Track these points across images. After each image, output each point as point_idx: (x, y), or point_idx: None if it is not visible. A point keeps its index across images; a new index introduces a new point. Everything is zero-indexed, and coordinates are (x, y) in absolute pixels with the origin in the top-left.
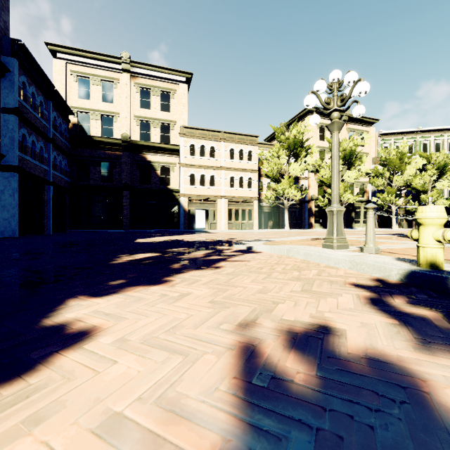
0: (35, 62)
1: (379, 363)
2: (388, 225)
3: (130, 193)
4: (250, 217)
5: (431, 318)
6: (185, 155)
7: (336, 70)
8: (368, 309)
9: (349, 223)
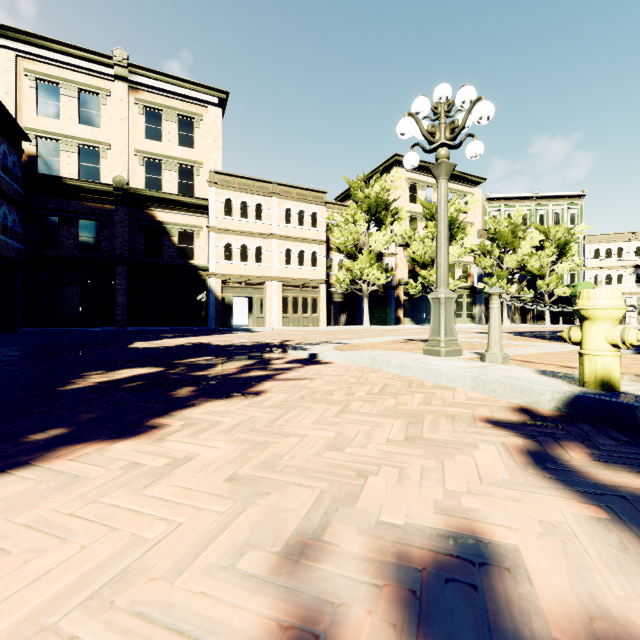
0: None
1: None
2: None
3: (128, 271)
4: (315, 309)
5: None
6: (218, 214)
7: (444, 84)
8: (536, 478)
9: None
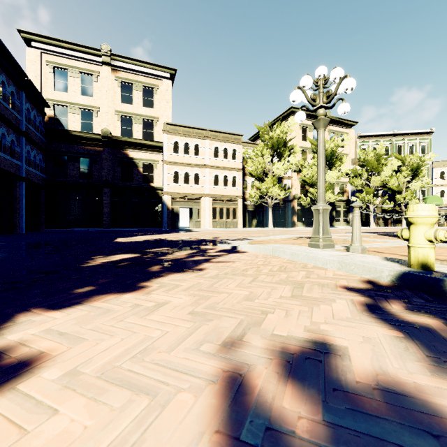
0: (5, 49)
1: (396, 396)
2: (366, 223)
3: (111, 191)
4: (235, 216)
5: (436, 327)
6: (169, 152)
7: (322, 66)
8: (367, 317)
9: (330, 221)
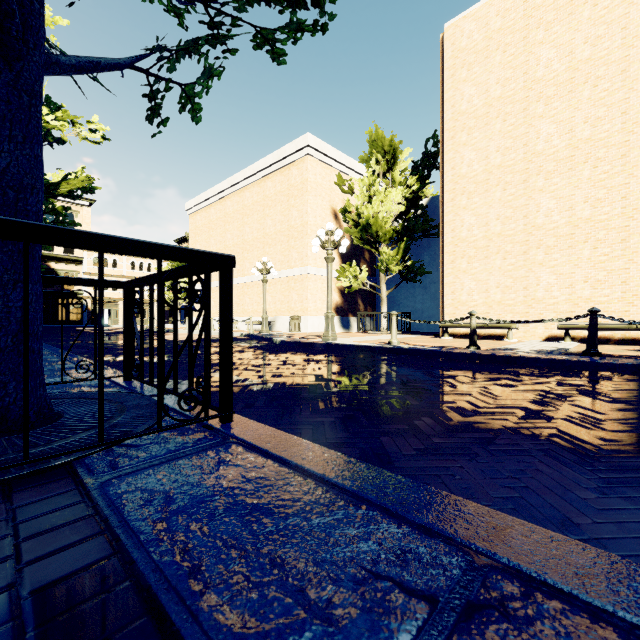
0: None
1: None
2: None
3: None
4: None
5: None
6: (90, 265)
7: None
8: None
9: None
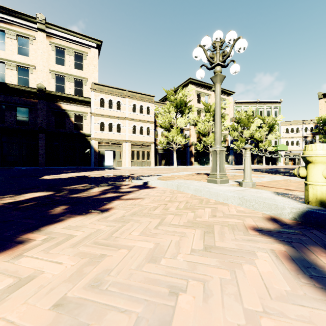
0: None
1: None
2: (240, 163)
3: (45, 136)
4: (148, 157)
5: None
6: (96, 106)
7: (219, 30)
8: (310, 289)
9: None
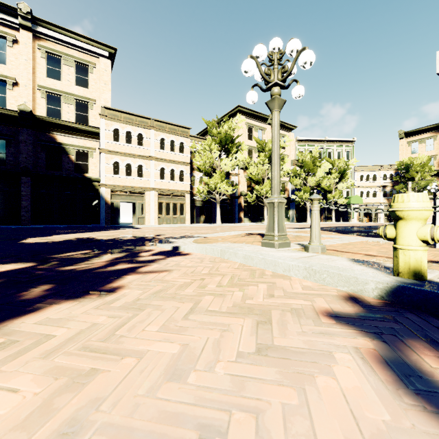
0: None
1: None
2: (303, 219)
3: (32, 180)
4: (182, 211)
5: None
6: (108, 139)
7: (277, 38)
8: (419, 415)
9: None
